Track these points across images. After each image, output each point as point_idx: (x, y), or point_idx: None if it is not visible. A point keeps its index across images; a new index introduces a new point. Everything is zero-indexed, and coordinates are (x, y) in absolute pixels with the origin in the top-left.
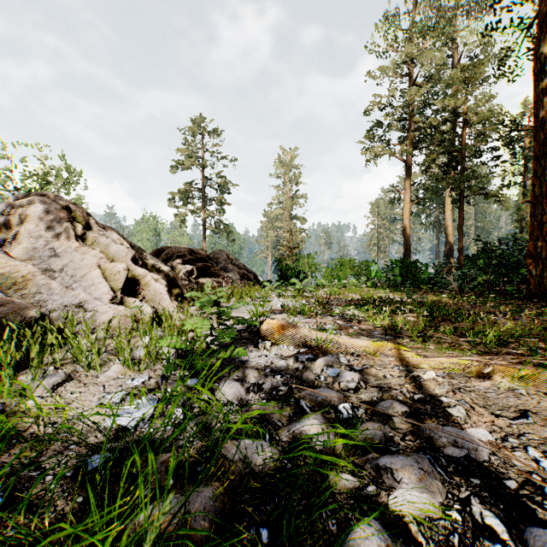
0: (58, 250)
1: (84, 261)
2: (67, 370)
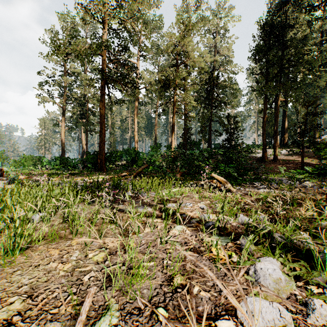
0: None
1: None
2: None
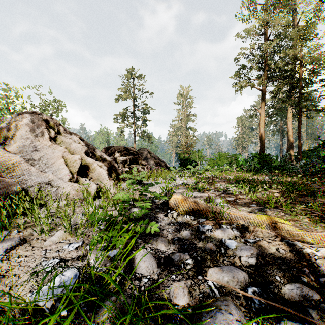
0: (38, 147)
1: (53, 154)
2: (26, 233)
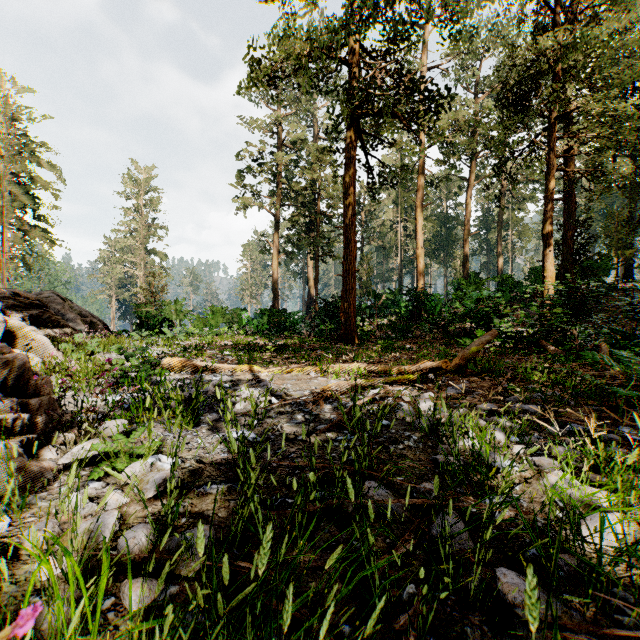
0: None
1: None
2: None
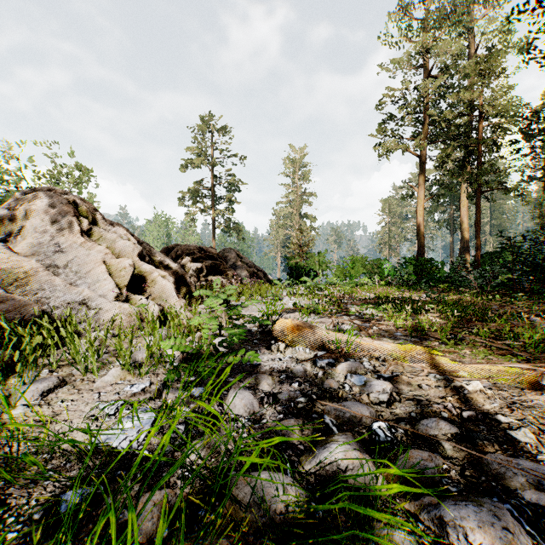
0: (63, 246)
1: (89, 257)
2: (63, 373)
